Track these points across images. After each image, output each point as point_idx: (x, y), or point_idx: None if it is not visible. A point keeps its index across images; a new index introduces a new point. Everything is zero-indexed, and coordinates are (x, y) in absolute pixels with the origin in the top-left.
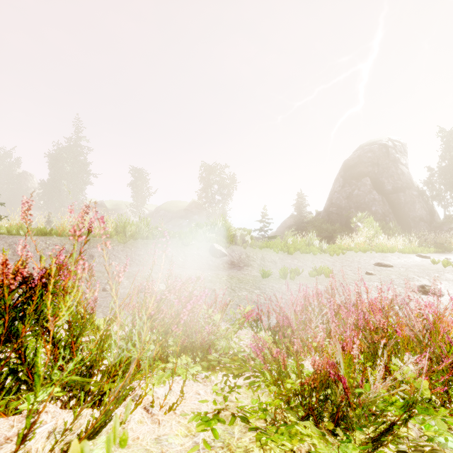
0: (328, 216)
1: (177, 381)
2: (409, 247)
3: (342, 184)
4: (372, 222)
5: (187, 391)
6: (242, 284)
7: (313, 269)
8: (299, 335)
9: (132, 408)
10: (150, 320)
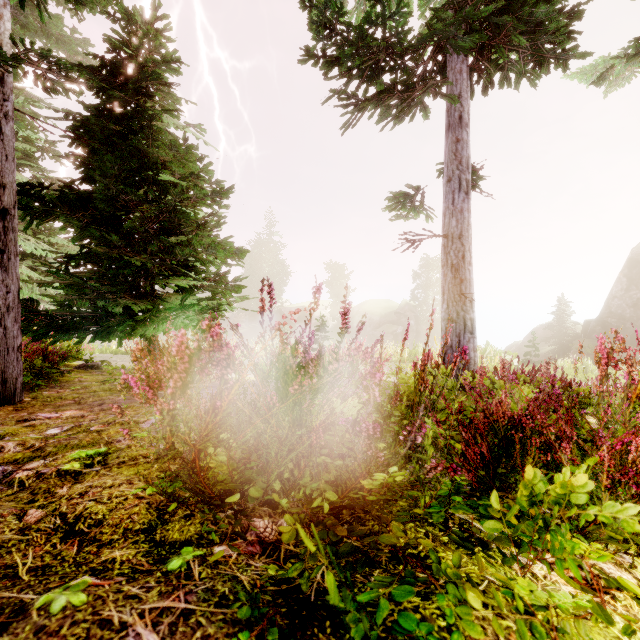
0: (603, 328)
1: None
2: None
3: (625, 287)
4: None
5: None
6: None
7: None
8: None
9: None
10: None
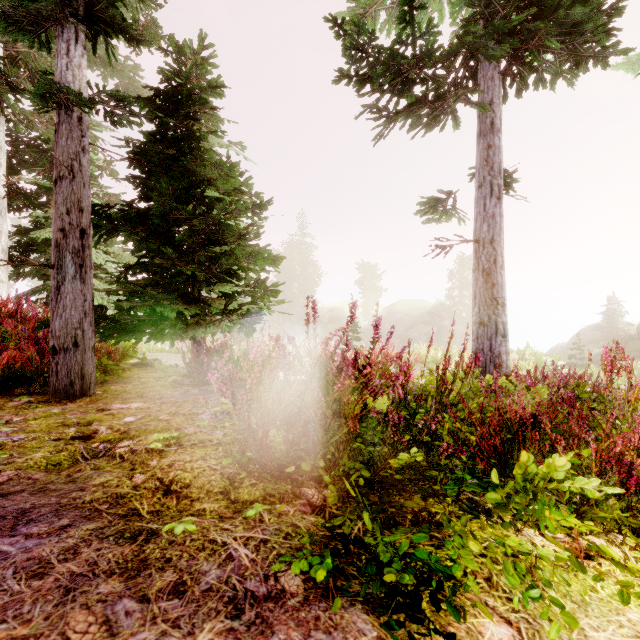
0: None
1: None
2: None
3: None
4: None
5: None
6: None
7: None
8: None
9: None
10: None
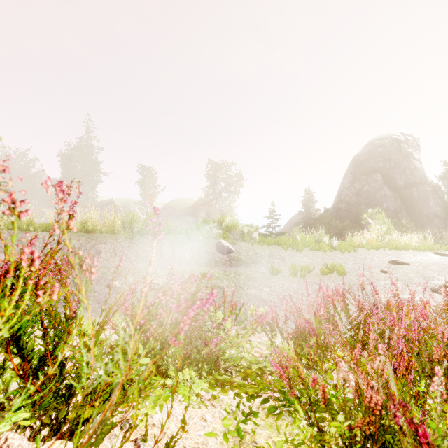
0: (336, 212)
1: (179, 399)
2: (424, 244)
3: (351, 180)
4: (384, 219)
5: (190, 416)
6: (250, 282)
7: (325, 266)
8: (324, 344)
9: (119, 443)
10: (139, 331)
